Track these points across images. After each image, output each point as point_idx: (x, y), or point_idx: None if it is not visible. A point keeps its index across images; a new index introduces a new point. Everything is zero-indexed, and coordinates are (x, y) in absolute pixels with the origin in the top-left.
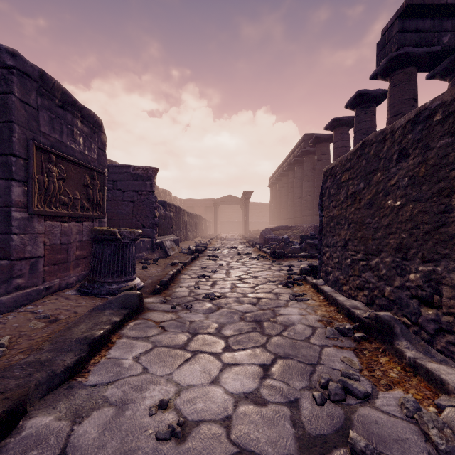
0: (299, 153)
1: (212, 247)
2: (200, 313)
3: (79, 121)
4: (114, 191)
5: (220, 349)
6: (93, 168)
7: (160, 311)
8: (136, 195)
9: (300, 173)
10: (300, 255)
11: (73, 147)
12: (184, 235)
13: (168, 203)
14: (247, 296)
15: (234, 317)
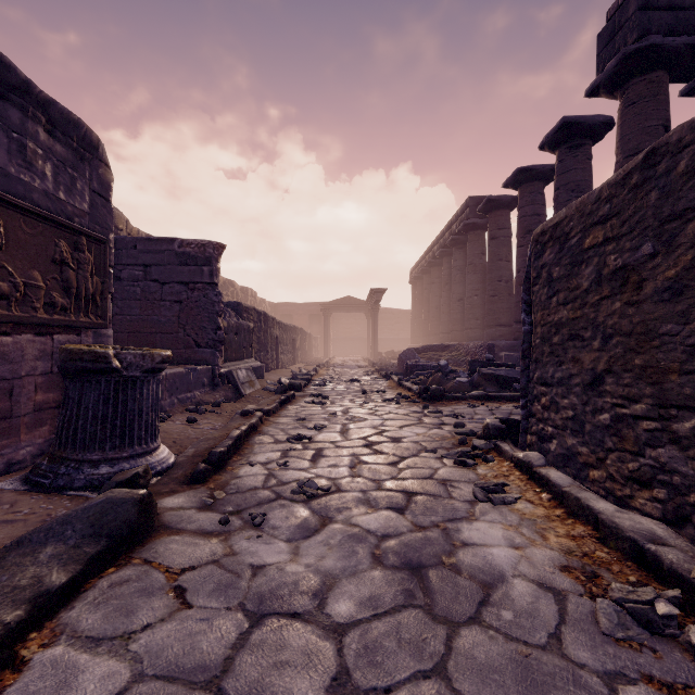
0: (460, 228)
1: (320, 380)
2: (280, 540)
3: (42, 130)
4: (147, 283)
5: (319, 688)
6: (78, 229)
7: (191, 532)
8: (184, 291)
9: (461, 260)
10: (471, 395)
11: (26, 180)
12: (274, 360)
13: (245, 306)
14: (383, 486)
15: (358, 553)
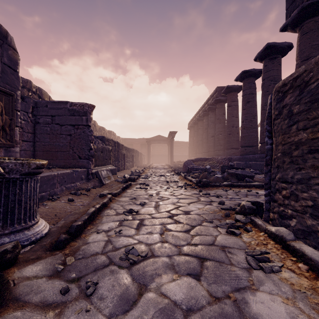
0: (213, 102)
1: (145, 175)
2: (103, 316)
3: None
4: (53, 125)
5: None
6: None
7: (34, 305)
8: (73, 129)
9: (213, 117)
10: (224, 184)
11: None
12: (122, 165)
13: (107, 138)
14: (182, 251)
15: None
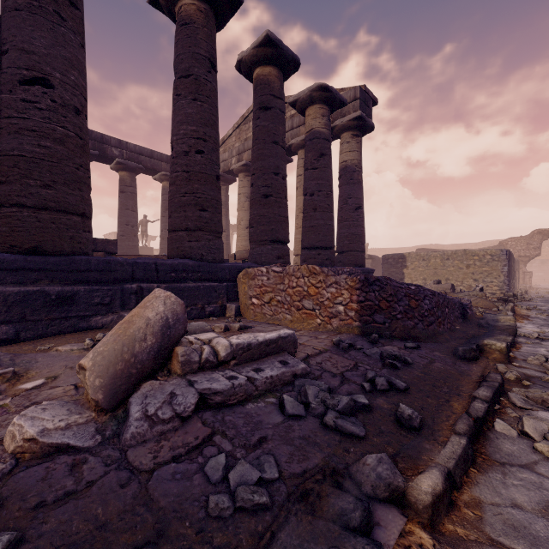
0: None
1: None
2: None
3: None
4: None
5: None
6: None
7: None
8: None
9: None
10: None
11: None
12: None
13: None
14: None
15: None
